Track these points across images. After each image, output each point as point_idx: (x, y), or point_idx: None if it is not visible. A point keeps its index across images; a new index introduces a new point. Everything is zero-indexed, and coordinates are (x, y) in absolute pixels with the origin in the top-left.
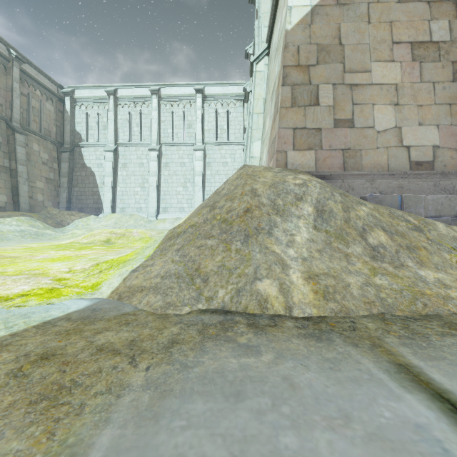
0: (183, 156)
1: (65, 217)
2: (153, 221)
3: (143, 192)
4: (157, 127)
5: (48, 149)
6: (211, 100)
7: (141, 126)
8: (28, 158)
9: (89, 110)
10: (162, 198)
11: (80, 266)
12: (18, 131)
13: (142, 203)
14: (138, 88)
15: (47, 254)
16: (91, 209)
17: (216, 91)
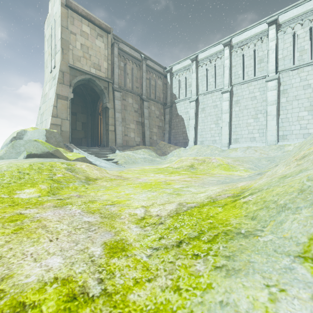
0: (253, 91)
1: (167, 149)
2: (226, 150)
3: (216, 127)
4: (228, 72)
5: (159, 108)
6: (286, 26)
7: (215, 77)
8: (149, 115)
9: (180, 77)
10: (233, 131)
11: (157, 208)
12: (145, 100)
13: (216, 137)
14: (212, 47)
15: (147, 177)
16: (181, 143)
17: (293, 13)
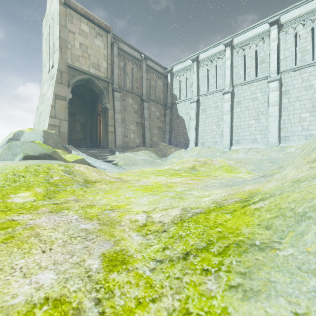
0: (255, 92)
1: (167, 150)
2: (227, 151)
3: (218, 129)
4: (230, 73)
5: (159, 109)
6: (288, 26)
7: (216, 77)
8: (149, 116)
9: (181, 77)
10: (234, 132)
11: (159, 214)
12: (145, 100)
13: (217, 138)
14: (214, 47)
15: (147, 179)
16: (182, 145)
17: (294, 14)
